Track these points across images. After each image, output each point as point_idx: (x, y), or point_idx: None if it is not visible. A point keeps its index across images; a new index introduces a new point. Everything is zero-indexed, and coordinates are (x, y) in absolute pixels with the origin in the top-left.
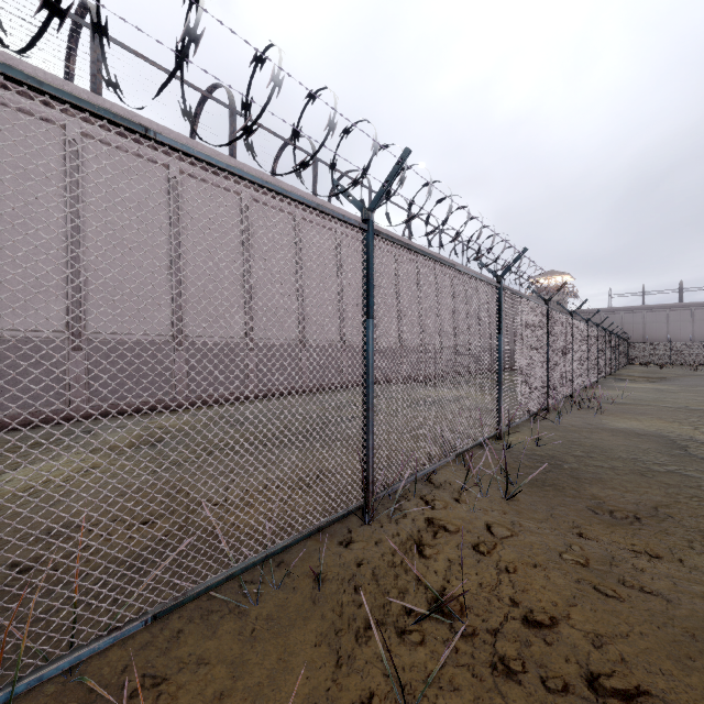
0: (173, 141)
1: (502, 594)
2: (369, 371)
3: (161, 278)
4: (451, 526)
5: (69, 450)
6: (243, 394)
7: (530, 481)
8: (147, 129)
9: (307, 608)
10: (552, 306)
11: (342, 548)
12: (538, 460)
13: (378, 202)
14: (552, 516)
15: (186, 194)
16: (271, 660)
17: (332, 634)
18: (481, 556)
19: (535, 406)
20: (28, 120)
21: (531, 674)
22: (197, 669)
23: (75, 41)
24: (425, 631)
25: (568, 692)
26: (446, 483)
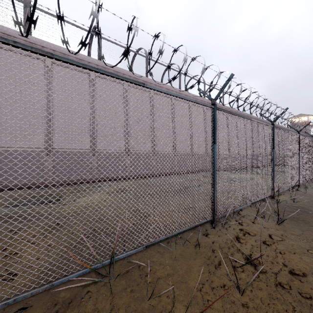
0: (151, 86)
1: (278, 260)
2: (214, 165)
3: (121, 128)
4: (251, 232)
5: (94, 192)
6: (151, 174)
7: (290, 217)
8: (144, 84)
9: (194, 254)
10: (301, 132)
11: (204, 235)
12: (294, 208)
13: (219, 96)
14: (303, 233)
15: (130, 94)
16: (184, 268)
17: (205, 264)
18: (267, 245)
19: (292, 183)
20: (78, 73)
21: (294, 290)
22: (160, 266)
23: (91, 41)
24: (243, 269)
25: (312, 298)
26: (247, 215)
